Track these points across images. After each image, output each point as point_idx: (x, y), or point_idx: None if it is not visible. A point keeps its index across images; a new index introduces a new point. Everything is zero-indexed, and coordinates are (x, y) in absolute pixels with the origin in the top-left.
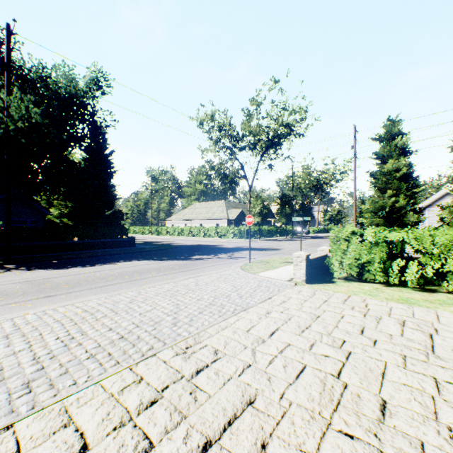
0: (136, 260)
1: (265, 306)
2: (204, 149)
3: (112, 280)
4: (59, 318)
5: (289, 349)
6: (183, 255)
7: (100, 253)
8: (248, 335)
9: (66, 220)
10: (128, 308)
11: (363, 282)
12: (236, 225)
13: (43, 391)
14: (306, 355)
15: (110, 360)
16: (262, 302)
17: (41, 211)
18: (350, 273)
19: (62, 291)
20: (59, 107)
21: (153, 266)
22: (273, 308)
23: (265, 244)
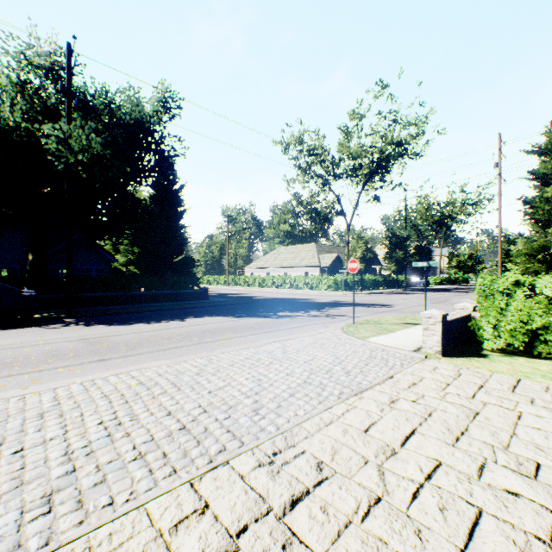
0: (209, 317)
1: (386, 389)
2: (290, 180)
3: (178, 341)
4: (108, 391)
5: (440, 472)
6: (265, 311)
7: (168, 306)
8: (367, 438)
9: (132, 268)
10: (194, 382)
11: (534, 358)
12: (330, 274)
13: (66, 512)
14: (474, 488)
15: (163, 466)
16: (381, 383)
17: (106, 258)
18: (508, 343)
19: (119, 354)
20: (122, 136)
21: (228, 324)
22: (399, 393)
23: (369, 298)
